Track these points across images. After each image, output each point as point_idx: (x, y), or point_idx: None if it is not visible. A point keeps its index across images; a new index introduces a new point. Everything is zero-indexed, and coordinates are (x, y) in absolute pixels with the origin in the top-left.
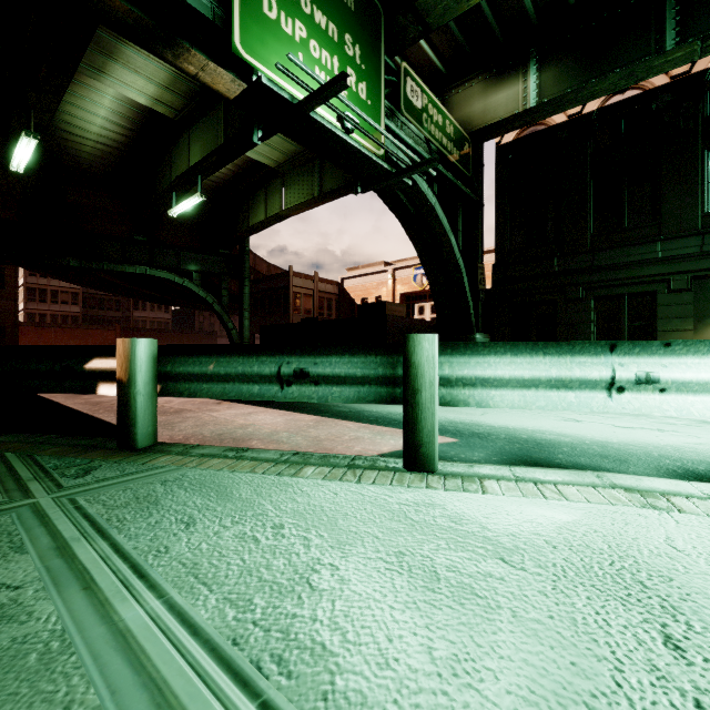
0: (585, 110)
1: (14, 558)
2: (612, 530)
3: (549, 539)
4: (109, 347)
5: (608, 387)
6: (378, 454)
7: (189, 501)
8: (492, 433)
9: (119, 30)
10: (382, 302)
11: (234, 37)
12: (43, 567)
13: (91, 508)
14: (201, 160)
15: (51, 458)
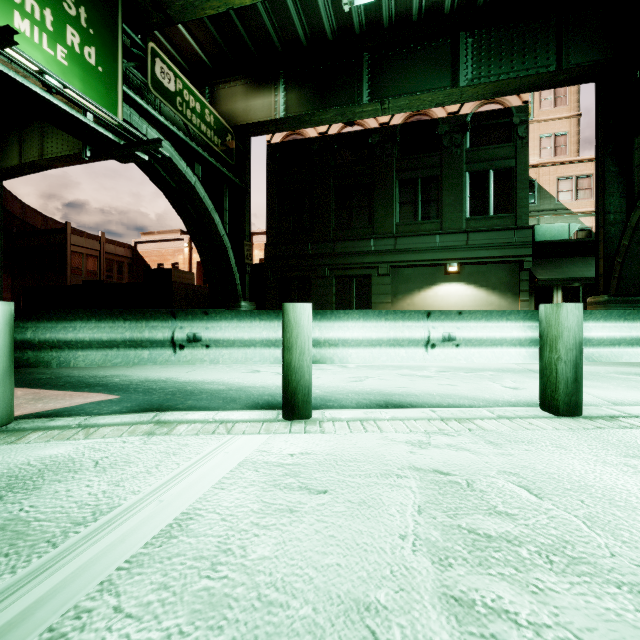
0: (329, 132)
1: None
2: (71, 458)
3: None
4: None
5: (173, 345)
6: None
7: None
8: (165, 387)
9: None
10: (169, 269)
11: None
12: None
13: None
14: None
15: None
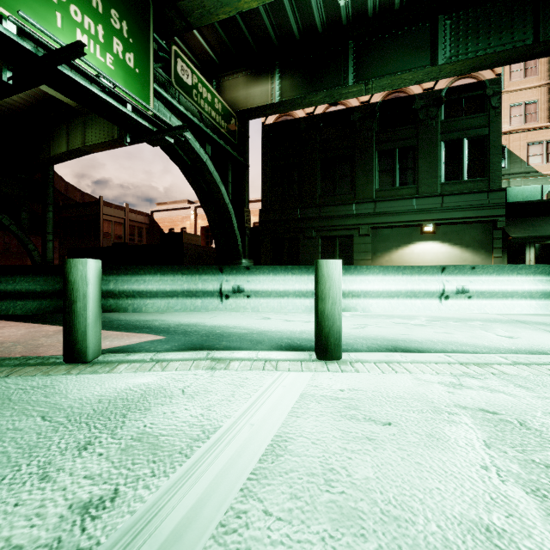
0: (315, 112)
1: None
2: (161, 386)
3: (105, 398)
4: None
5: (220, 295)
6: None
7: None
8: (198, 330)
9: None
10: (180, 232)
11: None
12: None
13: None
14: None
15: None
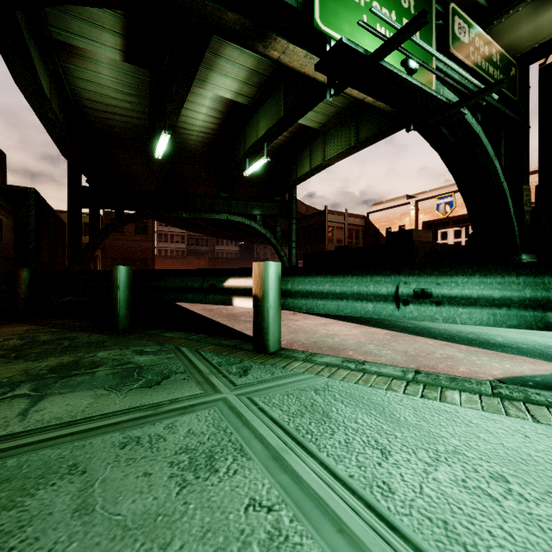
0: None
1: (244, 464)
2: None
3: None
4: (241, 269)
5: None
6: (494, 378)
7: (357, 419)
8: None
9: (229, 37)
10: (409, 230)
11: (315, 14)
12: (277, 483)
13: (273, 412)
14: (267, 131)
15: (212, 355)
